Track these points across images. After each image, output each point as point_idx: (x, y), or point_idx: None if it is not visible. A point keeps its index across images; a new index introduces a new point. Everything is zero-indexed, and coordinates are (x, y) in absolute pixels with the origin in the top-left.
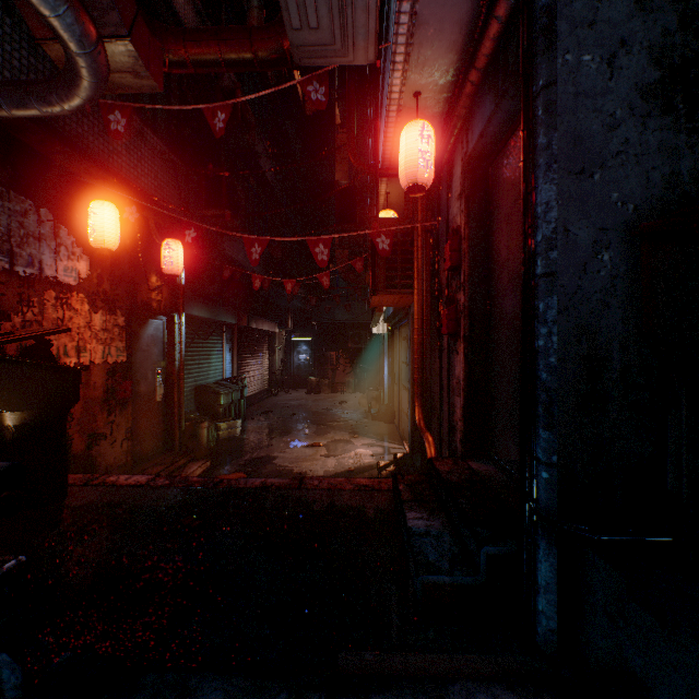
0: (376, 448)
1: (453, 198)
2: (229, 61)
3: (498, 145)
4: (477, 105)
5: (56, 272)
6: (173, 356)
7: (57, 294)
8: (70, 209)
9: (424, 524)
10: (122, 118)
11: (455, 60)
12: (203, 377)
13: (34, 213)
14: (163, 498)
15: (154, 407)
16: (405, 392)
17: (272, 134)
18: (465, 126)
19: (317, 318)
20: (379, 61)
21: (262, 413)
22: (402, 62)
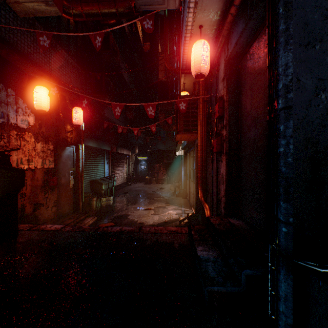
0: (178, 210)
1: (219, 81)
2: (104, 13)
3: (245, 50)
4: (234, 28)
5: (16, 121)
6: (78, 165)
7: (17, 132)
8: (24, 90)
9: (206, 254)
10: (47, 40)
11: (221, 6)
12: (94, 176)
13: (4, 91)
14: (67, 237)
15: (69, 190)
16: (192, 183)
17: (128, 60)
18: (226, 41)
19: (149, 148)
20: (181, 7)
21: (123, 193)
22: (193, 7)
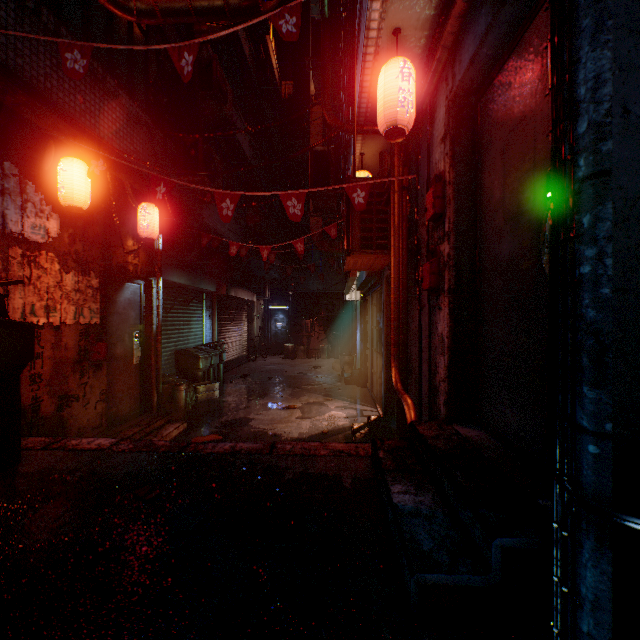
0: (349, 410)
1: (435, 143)
2: (199, 8)
3: (490, 74)
4: (467, 27)
5: (22, 229)
6: (150, 320)
7: (23, 251)
8: (38, 165)
9: (412, 500)
10: (83, 59)
11: None
12: (183, 342)
13: None
14: (122, 464)
15: (131, 370)
16: (378, 356)
17: (250, 113)
18: (451, 59)
19: (293, 288)
20: None
21: (240, 377)
22: None
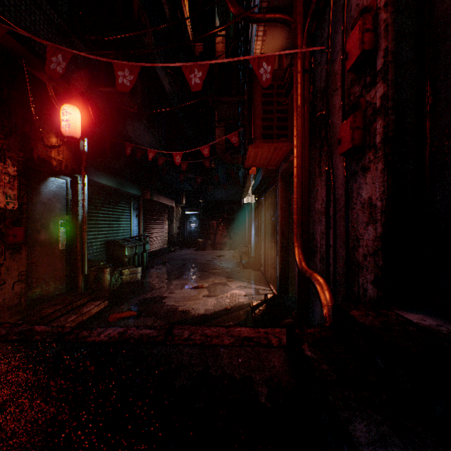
0: (247, 289)
1: None
2: None
3: None
4: None
5: None
6: (76, 211)
7: None
8: None
9: None
10: None
11: None
12: (113, 234)
13: None
14: None
15: (57, 254)
16: (271, 245)
17: (169, 59)
18: None
19: (203, 197)
20: None
21: (161, 263)
22: None
